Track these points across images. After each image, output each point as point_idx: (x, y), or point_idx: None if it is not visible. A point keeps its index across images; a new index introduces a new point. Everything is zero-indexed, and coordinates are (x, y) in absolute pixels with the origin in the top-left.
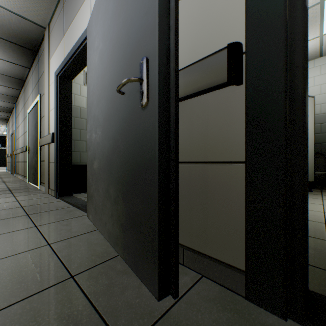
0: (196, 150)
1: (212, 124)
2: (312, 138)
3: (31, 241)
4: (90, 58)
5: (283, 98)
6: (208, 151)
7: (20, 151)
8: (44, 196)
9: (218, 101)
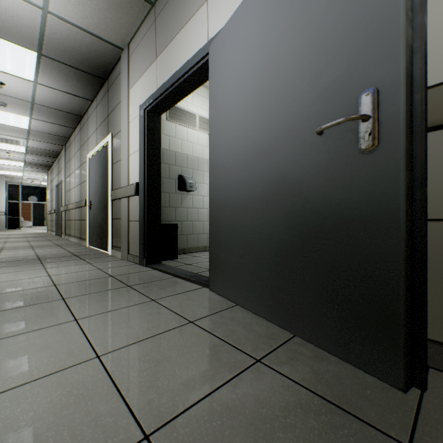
0: None
1: (442, 170)
2: None
3: (166, 317)
4: (217, 88)
5: None
6: (435, 205)
7: (75, 206)
8: (126, 264)
9: None
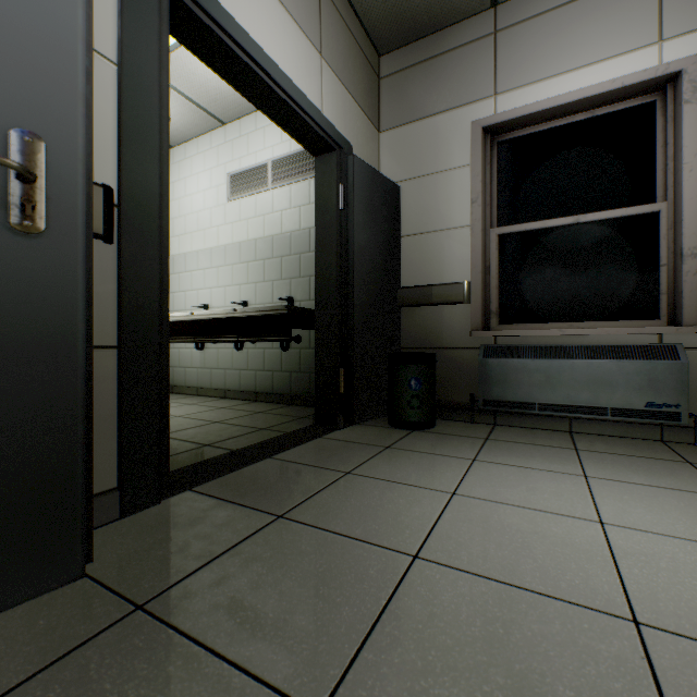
0: None
1: None
2: None
3: None
4: None
5: (159, 284)
6: None
7: None
8: None
9: None
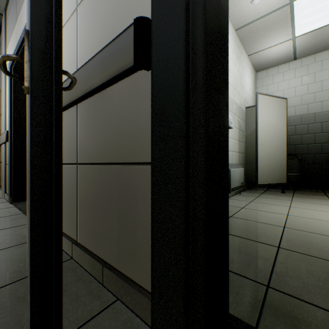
0: (115, 149)
1: (127, 117)
2: (285, 140)
3: None
4: None
5: (183, 83)
6: (124, 150)
7: None
8: None
9: (133, 90)
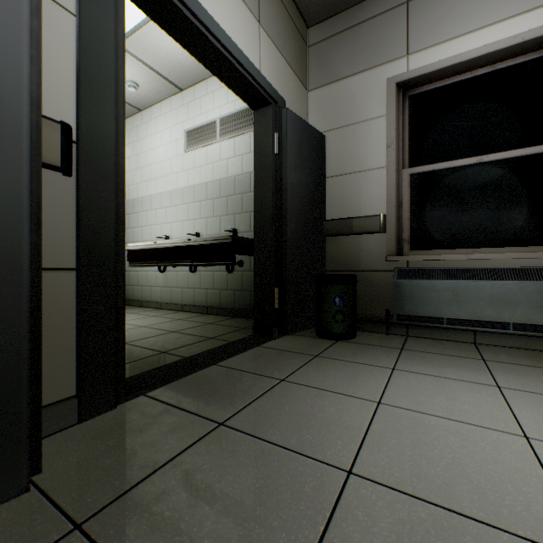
0: None
1: None
2: None
3: None
4: None
5: (115, 213)
6: None
7: None
8: None
9: None
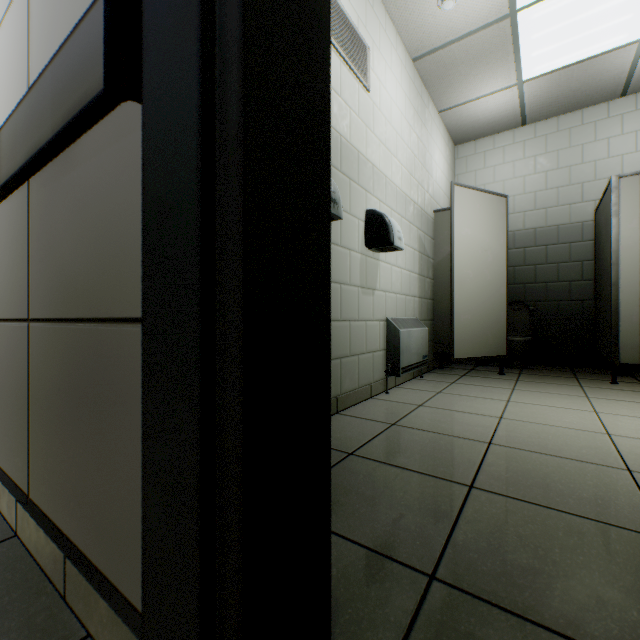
0: (90, 287)
1: (111, 213)
2: (503, 274)
3: None
4: None
5: (197, 130)
6: (106, 289)
7: None
8: None
9: (119, 149)
